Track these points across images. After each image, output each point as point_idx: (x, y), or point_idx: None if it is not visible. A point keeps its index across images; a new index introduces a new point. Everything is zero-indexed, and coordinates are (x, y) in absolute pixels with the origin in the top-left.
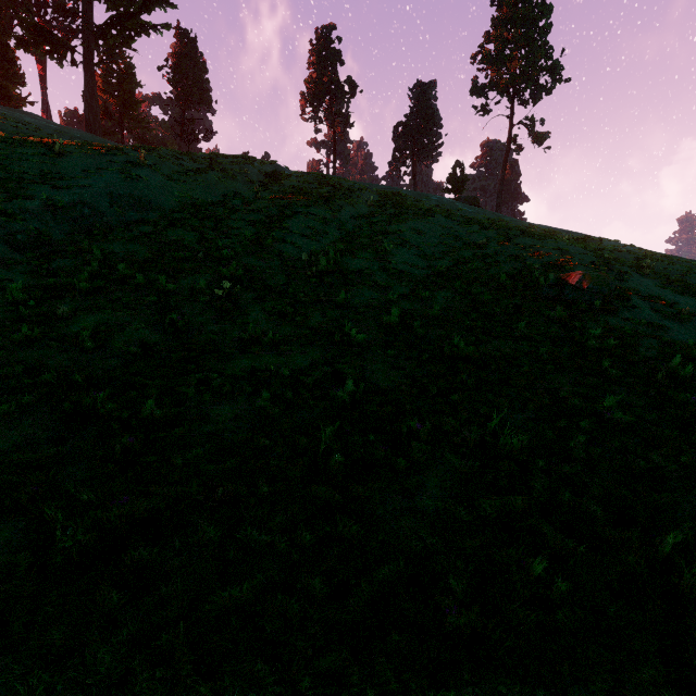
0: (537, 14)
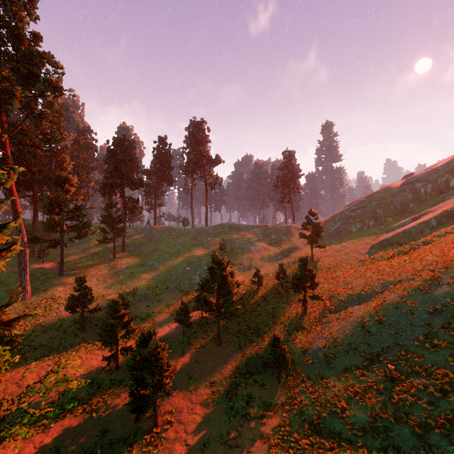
0: None
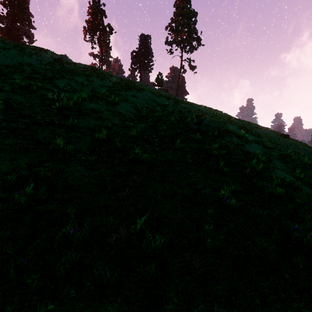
0: (192, 15)
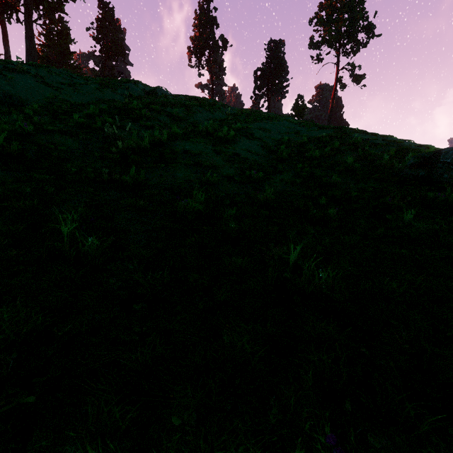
0: None
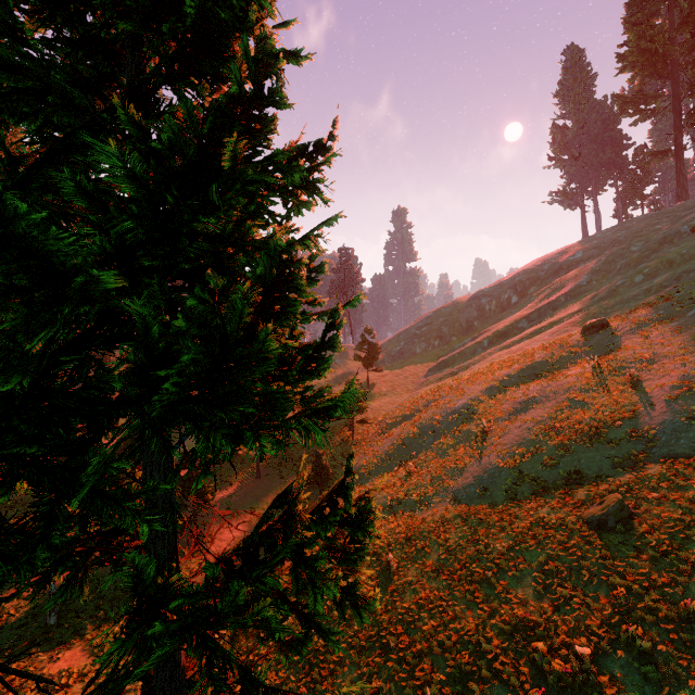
0: None
